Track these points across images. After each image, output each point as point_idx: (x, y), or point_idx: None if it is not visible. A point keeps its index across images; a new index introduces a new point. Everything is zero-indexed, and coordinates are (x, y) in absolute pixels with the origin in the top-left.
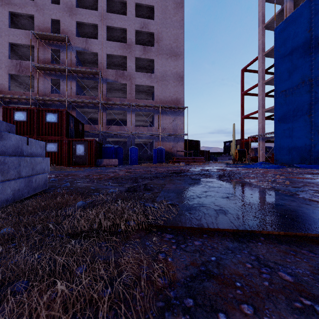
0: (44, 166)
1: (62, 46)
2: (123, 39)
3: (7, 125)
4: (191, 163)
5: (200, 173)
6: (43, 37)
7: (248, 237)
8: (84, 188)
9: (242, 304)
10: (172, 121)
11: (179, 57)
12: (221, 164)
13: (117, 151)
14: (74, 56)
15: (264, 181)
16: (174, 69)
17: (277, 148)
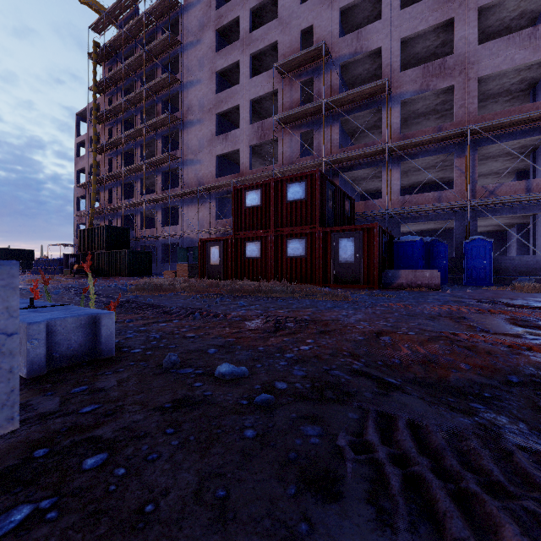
0: None
1: (316, 69)
2: None
3: None
4: None
5: None
6: (289, 68)
7: None
8: None
9: None
10: None
11: None
12: None
13: (431, 252)
14: (336, 76)
15: None
16: None
17: None
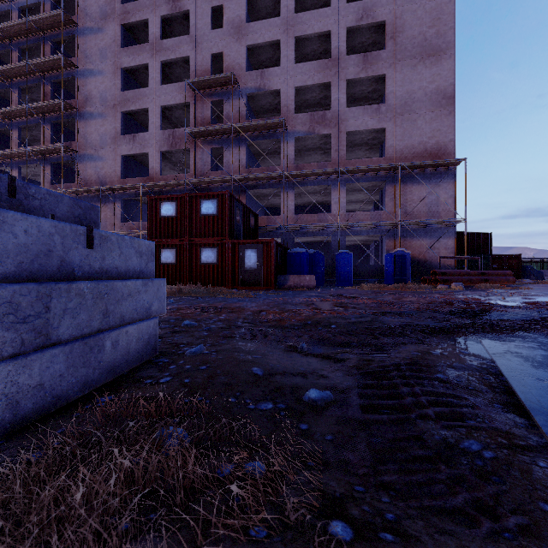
0: (147, 302)
1: (226, 93)
2: (324, 53)
3: (74, 205)
4: (477, 285)
5: (539, 315)
6: (200, 86)
7: None
8: (234, 368)
9: None
10: (427, 195)
11: (444, 55)
12: None
13: (314, 261)
14: (243, 104)
15: None
16: (430, 83)
17: None
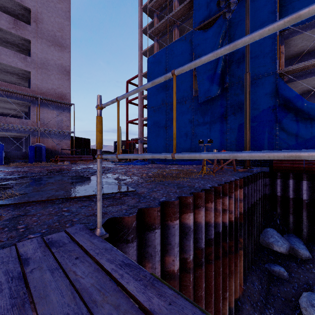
0: None
1: None
2: None
3: None
4: (77, 162)
5: (80, 171)
6: None
7: (65, 201)
8: None
9: (34, 218)
10: (56, 117)
11: (65, 49)
12: (108, 162)
13: None
14: None
15: (119, 174)
16: (58, 60)
17: (149, 149)
